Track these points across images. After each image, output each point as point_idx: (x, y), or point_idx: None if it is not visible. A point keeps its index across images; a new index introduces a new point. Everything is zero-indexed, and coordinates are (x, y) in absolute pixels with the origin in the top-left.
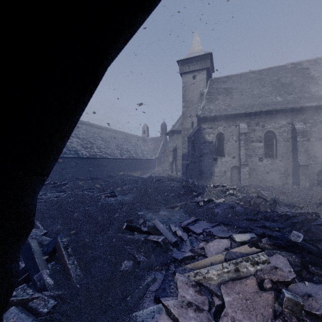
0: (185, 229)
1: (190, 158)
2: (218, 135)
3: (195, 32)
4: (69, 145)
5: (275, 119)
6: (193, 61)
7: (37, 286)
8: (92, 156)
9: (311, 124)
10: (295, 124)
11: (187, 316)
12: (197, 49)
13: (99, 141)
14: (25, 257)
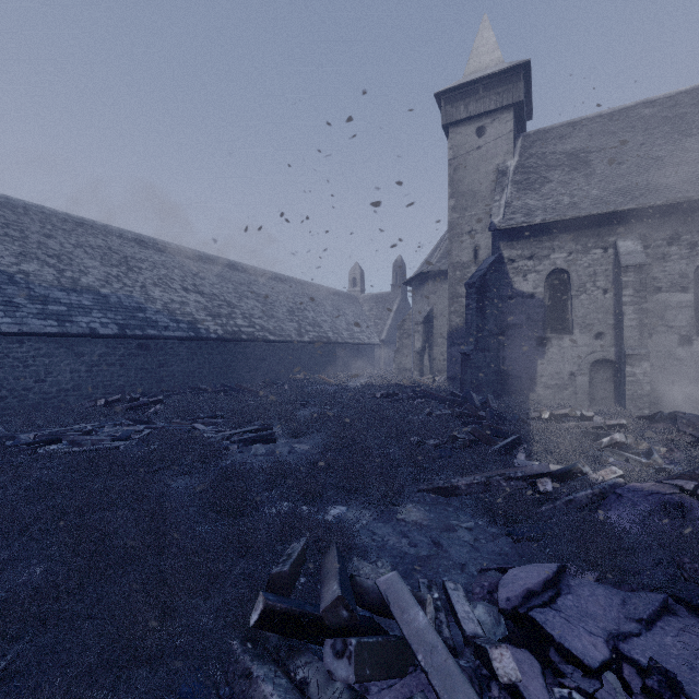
0: (518, 621)
1: (473, 338)
2: (551, 276)
3: (483, 20)
4: (178, 309)
5: None
6: (479, 89)
7: None
8: (230, 335)
9: None
10: None
11: None
12: (489, 59)
13: (250, 302)
14: None
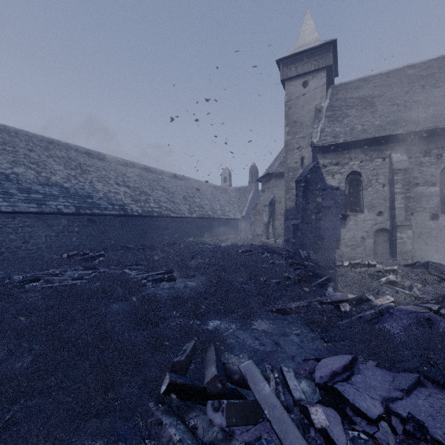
0: (327, 390)
1: (300, 215)
2: (350, 176)
3: (307, 14)
4: (113, 196)
5: None
6: (304, 57)
7: None
8: (146, 213)
9: None
10: None
11: None
12: (310, 38)
13: (159, 192)
14: None
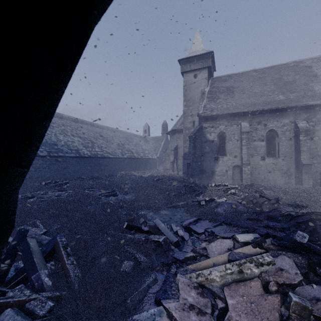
0: (187, 229)
1: (191, 157)
2: (220, 134)
3: (197, 31)
4: (71, 144)
5: (277, 118)
6: (195, 59)
7: (35, 287)
8: (93, 155)
9: (314, 122)
10: (297, 123)
11: (189, 319)
12: (199, 47)
13: (101, 140)
14: (24, 257)
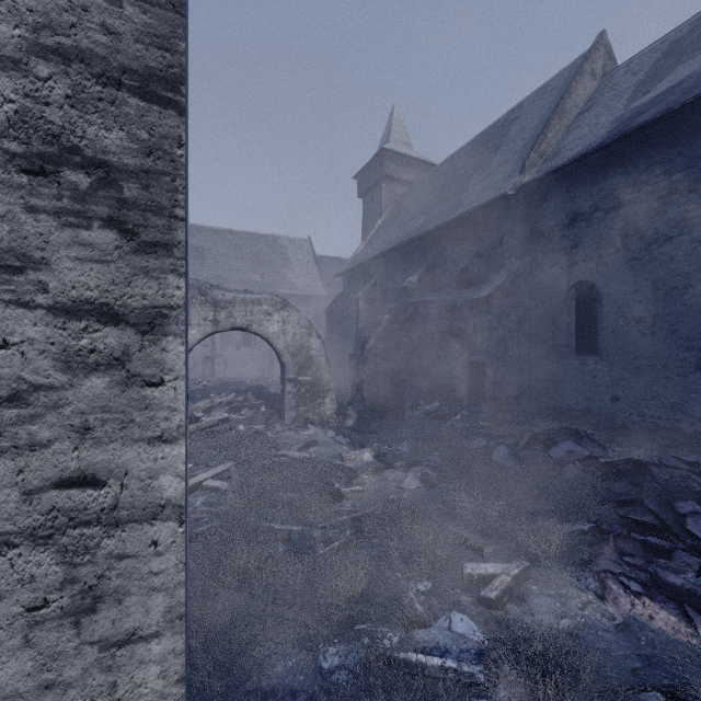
0: None
1: None
2: None
3: None
4: None
5: None
6: None
7: None
8: None
9: None
10: None
11: None
12: None
13: None
14: None
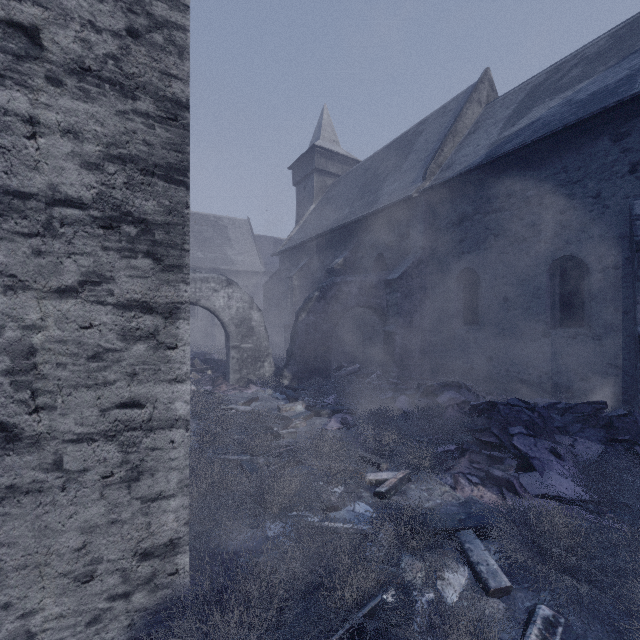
0: None
1: None
2: None
3: None
4: None
5: None
6: None
7: None
8: None
9: None
10: None
11: None
12: None
13: None
14: None
